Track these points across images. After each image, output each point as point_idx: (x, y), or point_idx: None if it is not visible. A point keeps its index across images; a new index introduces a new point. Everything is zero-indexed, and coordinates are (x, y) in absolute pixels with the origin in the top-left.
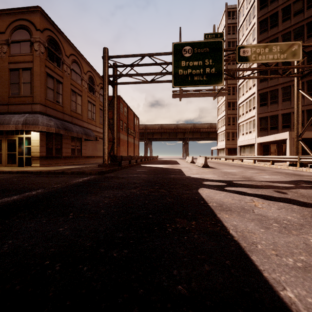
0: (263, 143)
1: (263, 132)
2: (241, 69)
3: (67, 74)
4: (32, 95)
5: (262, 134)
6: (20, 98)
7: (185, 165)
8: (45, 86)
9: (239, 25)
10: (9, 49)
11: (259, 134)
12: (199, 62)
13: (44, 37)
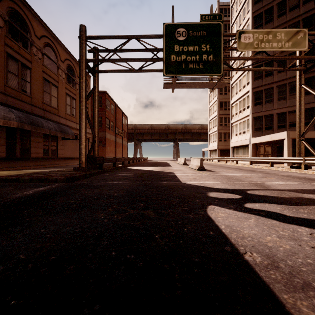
0: (257, 143)
1: (258, 132)
2: (242, 58)
3: (37, 59)
4: None
5: (256, 135)
6: None
7: (178, 167)
8: (5, 69)
9: (232, 21)
10: None
11: (253, 135)
12: (195, 47)
13: (3, 7)
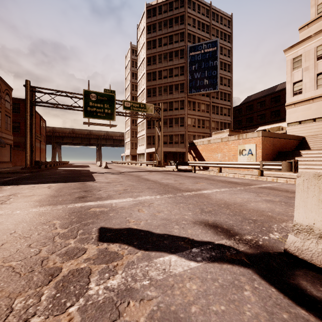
0: (149, 152)
1: (149, 145)
2: (125, 113)
3: None
4: None
5: (148, 147)
6: None
7: (94, 167)
8: None
9: (138, 66)
10: None
11: (147, 147)
12: (101, 105)
13: None
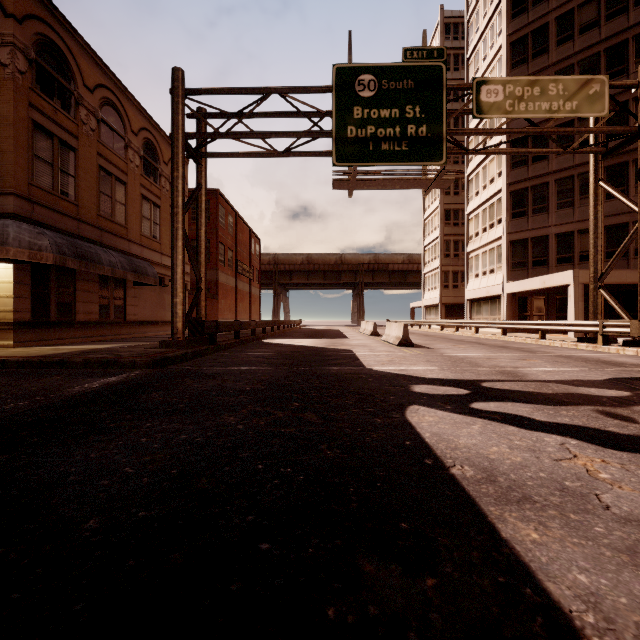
0: (518, 293)
1: (518, 271)
2: (483, 131)
3: (88, 131)
4: None
5: (516, 276)
6: None
7: (361, 339)
8: (29, 153)
9: (469, 51)
10: None
11: (510, 276)
12: (393, 111)
13: (27, 35)
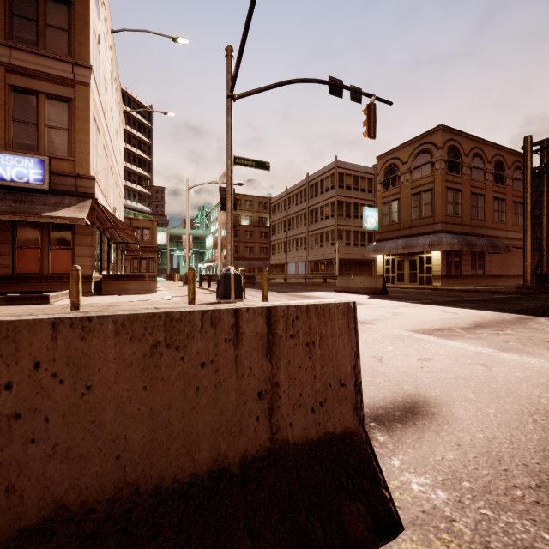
0: None
1: None
2: None
3: (466, 177)
4: (433, 215)
5: None
6: (421, 220)
7: None
8: (445, 202)
9: None
10: (410, 177)
11: None
12: None
13: (444, 151)
